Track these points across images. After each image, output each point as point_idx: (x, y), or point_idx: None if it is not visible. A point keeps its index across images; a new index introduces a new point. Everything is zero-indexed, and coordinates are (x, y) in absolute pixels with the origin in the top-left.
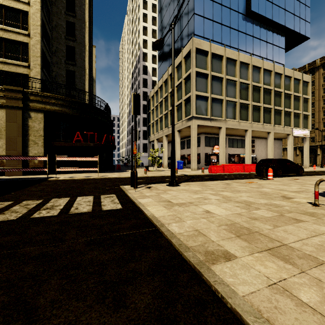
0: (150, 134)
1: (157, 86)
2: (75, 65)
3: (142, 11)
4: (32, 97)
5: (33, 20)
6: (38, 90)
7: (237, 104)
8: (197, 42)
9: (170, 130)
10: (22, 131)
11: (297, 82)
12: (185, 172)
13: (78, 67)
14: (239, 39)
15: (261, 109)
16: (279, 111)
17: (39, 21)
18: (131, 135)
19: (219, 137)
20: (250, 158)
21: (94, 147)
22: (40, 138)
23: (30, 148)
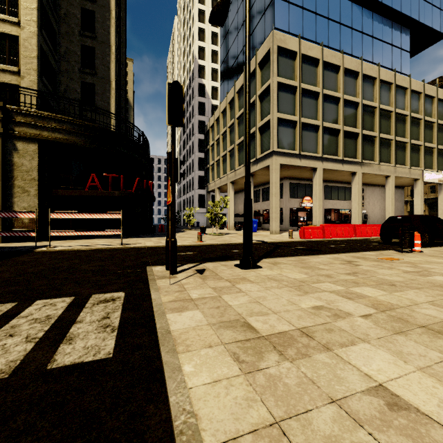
0: (208, 181)
1: (219, 110)
2: (96, 75)
3: (197, 6)
4: (19, 118)
5: (25, 0)
6: (33, 109)
7: (341, 133)
8: (279, 38)
9: (238, 174)
10: (2, 172)
11: (429, 101)
12: (262, 238)
13: (100, 78)
14: (342, 37)
15: (376, 142)
16: (403, 144)
17: (36, 1)
18: (167, 170)
19: (310, 184)
20: (360, 215)
21: (119, 197)
22: (33, 184)
23: (15, 199)
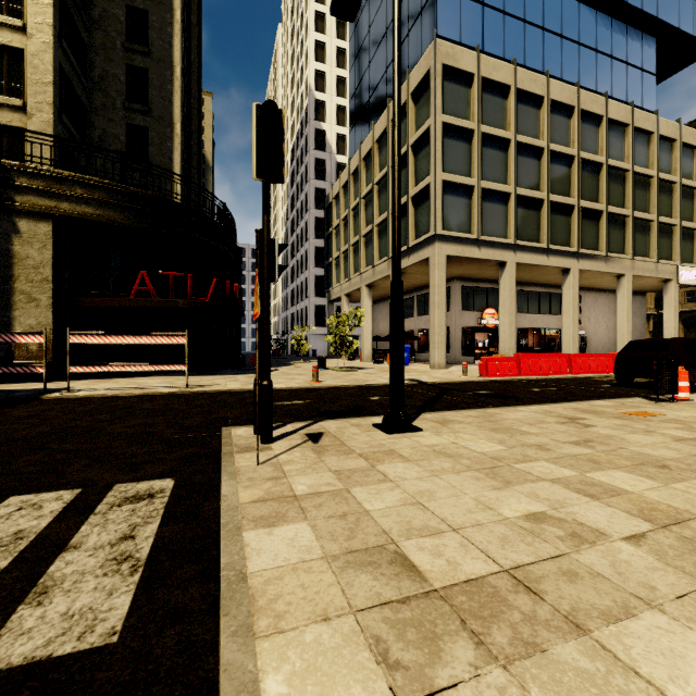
0: (330, 284)
1: (348, 171)
2: (150, 114)
3: (314, 7)
4: (22, 181)
5: None
6: (47, 166)
7: (545, 206)
8: (446, 52)
9: (379, 272)
10: None
11: (688, 153)
12: (419, 375)
13: (157, 118)
14: (547, 50)
15: (601, 219)
16: (645, 223)
17: None
18: (256, 260)
19: (495, 288)
20: (576, 339)
21: (185, 309)
22: (45, 288)
23: (16, 312)
